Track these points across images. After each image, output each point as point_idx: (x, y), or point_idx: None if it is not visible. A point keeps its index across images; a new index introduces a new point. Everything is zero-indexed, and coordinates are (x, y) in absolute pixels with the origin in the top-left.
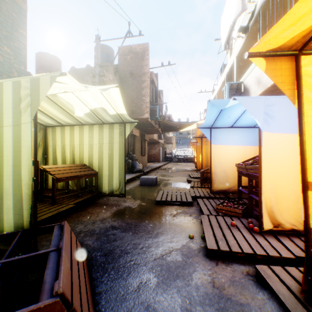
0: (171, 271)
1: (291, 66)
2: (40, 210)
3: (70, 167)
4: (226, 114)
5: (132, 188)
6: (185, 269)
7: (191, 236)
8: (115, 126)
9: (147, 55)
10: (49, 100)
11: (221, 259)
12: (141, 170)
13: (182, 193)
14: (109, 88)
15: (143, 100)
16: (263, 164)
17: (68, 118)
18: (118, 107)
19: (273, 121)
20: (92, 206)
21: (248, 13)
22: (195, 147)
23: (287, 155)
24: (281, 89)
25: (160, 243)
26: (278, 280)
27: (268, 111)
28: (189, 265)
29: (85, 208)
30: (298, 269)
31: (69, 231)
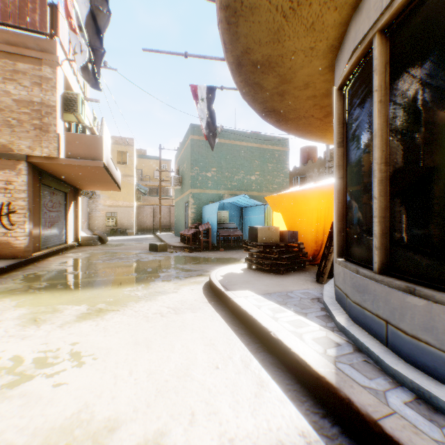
0: None
1: None
2: None
3: None
4: None
5: None
6: None
7: None
8: None
9: None
10: None
11: None
12: None
13: None
14: None
15: None
16: None
17: None
18: None
19: None
20: None
21: None
22: None
23: None
24: None
25: None
26: None
27: None
28: None
29: None
30: None
31: None
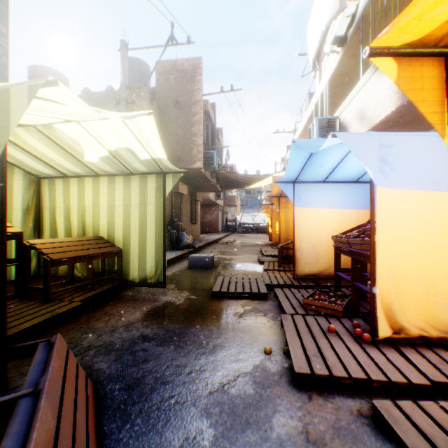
0: (238, 414)
1: (438, 74)
2: (23, 313)
3: (77, 242)
4: (317, 162)
5: (177, 273)
6: (259, 410)
7: (267, 350)
8: (149, 179)
9: (199, 75)
10: (42, 135)
11: (316, 388)
12: (190, 245)
13: (251, 280)
14: (138, 116)
15: (194, 141)
16: (378, 237)
17: (73, 165)
18: (153, 148)
19: (392, 170)
20: (112, 303)
21: (346, 16)
22: (269, 212)
23: (413, 222)
24: (422, 112)
25: (218, 363)
26: (412, 426)
27: (385, 155)
28: (267, 402)
29: (100, 307)
30: (439, 405)
31: (65, 352)
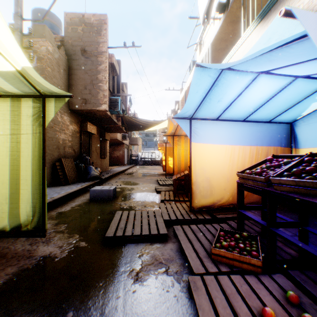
0: None
1: None
2: None
3: None
4: (216, 96)
5: (76, 208)
6: None
7: None
8: (24, 103)
9: (105, 30)
10: None
11: None
12: (97, 176)
13: (150, 215)
14: None
15: (100, 86)
16: None
17: None
18: (6, 46)
19: None
20: None
21: None
22: (163, 149)
23: None
24: None
25: None
26: None
27: None
28: None
29: None
30: None
31: None
